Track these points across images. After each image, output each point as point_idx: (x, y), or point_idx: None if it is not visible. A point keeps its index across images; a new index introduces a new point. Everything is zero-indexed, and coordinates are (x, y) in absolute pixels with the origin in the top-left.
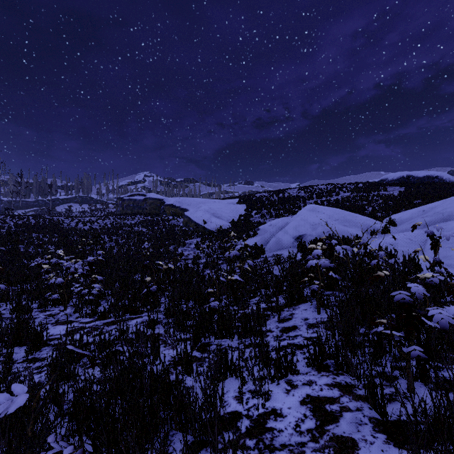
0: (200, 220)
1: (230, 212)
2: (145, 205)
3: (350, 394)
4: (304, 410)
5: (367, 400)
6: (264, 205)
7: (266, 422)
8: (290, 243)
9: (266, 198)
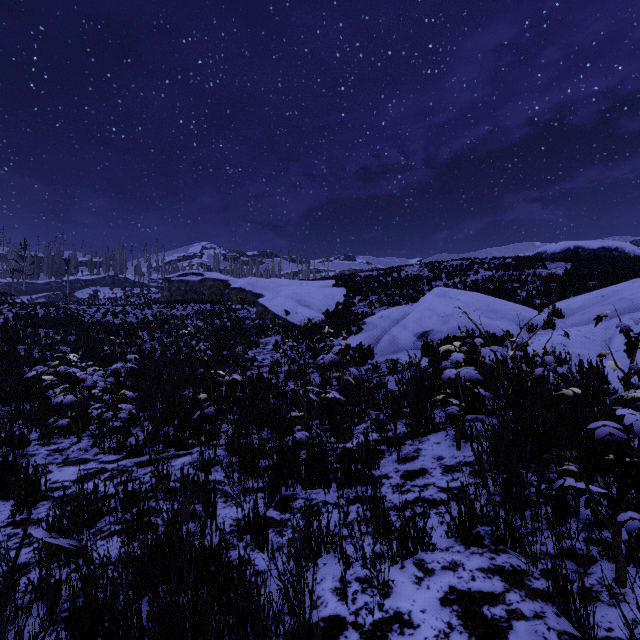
0: (280, 310)
1: (323, 298)
2: (203, 289)
3: (520, 588)
4: (448, 615)
5: (552, 600)
6: (371, 288)
7: (386, 637)
8: (410, 343)
9: (374, 279)
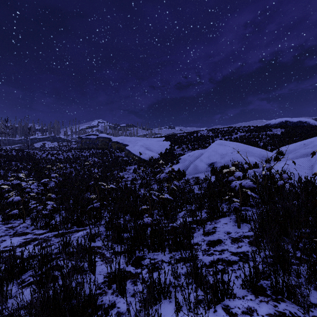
0: (137, 152)
1: (159, 147)
2: (98, 142)
3: None
4: None
5: None
6: (183, 141)
7: None
8: (205, 168)
9: (184, 137)
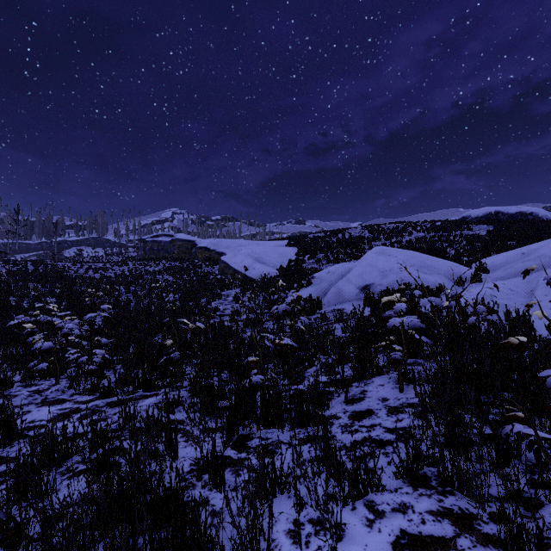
0: (240, 266)
1: (277, 256)
2: (173, 248)
3: (471, 533)
4: None
5: (504, 547)
6: (319, 248)
7: None
8: (354, 295)
9: (322, 240)
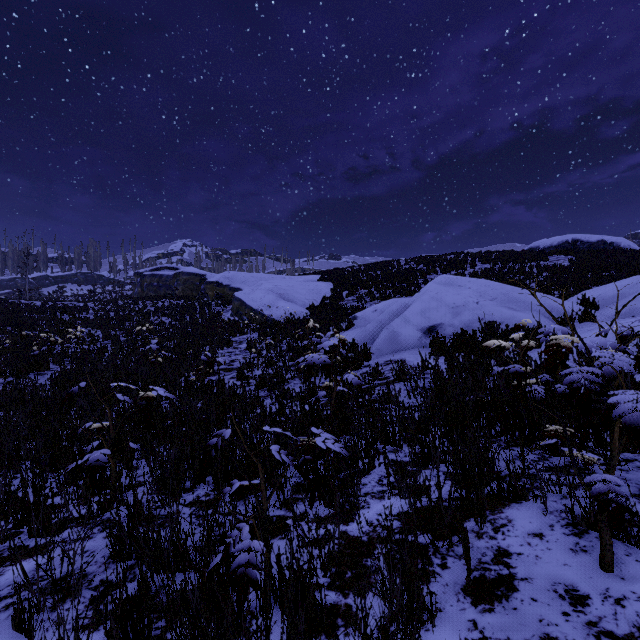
0: (259, 304)
1: (307, 293)
2: (176, 283)
3: None
4: None
5: None
6: (360, 282)
7: None
8: (415, 340)
9: (363, 273)
